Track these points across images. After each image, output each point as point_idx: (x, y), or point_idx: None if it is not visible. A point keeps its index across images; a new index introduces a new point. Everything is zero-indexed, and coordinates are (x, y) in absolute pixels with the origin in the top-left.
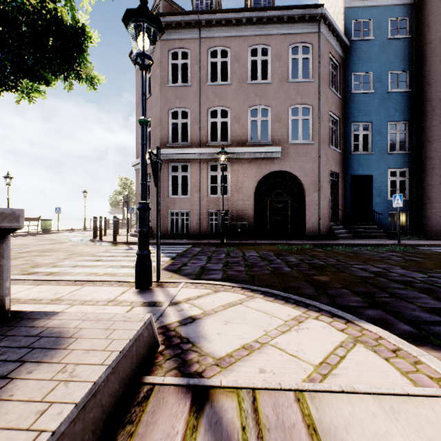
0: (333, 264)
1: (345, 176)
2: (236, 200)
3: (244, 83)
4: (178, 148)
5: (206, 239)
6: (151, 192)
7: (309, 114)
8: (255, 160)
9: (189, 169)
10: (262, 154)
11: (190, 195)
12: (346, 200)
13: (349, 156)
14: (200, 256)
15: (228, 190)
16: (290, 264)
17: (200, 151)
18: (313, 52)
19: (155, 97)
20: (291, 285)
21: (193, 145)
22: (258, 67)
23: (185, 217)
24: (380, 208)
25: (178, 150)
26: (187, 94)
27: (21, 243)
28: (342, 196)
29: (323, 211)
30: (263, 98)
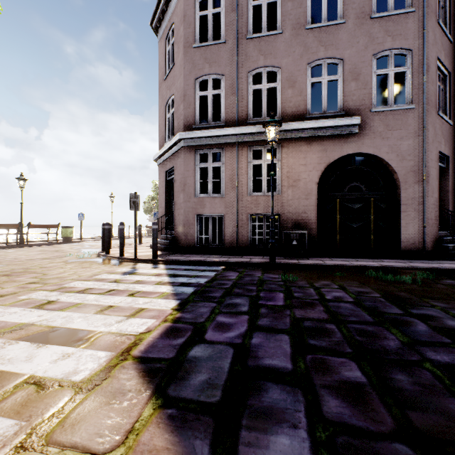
0: None
1: None
2: (290, 199)
3: (301, 29)
4: (207, 130)
5: (246, 255)
6: (175, 191)
7: (406, 64)
8: (318, 139)
9: (223, 158)
10: (329, 129)
11: (224, 193)
12: None
13: None
14: (235, 298)
15: (277, 185)
16: None
17: (238, 131)
18: None
19: (178, 65)
20: None
21: (228, 124)
22: (323, 3)
23: (217, 223)
24: None
25: (208, 132)
26: (220, 54)
27: (12, 257)
28: (452, 190)
29: (430, 214)
30: (331, 48)
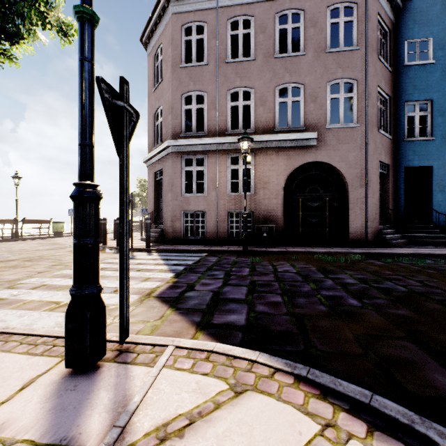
0: (424, 291)
1: (396, 168)
2: (261, 199)
3: (270, 57)
4: (192, 138)
5: (225, 245)
6: (163, 190)
7: (353, 91)
8: (284, 149)
9: (206, 163)
10: (293, 141)
11: (206, 193)
12: (397, 197)
13: (402, 143)
14: (215, 271)
15: (251, 186)
16: (352, 290)
17: (218, 141)
18: (358, 12)
19: (167, 81)
20: (389, 353)
21: (210, 134)
22: (288, 37)
23: (200, 219)
24: (442, 207)
25: (193, 140)
26: (203, 74)
27: (18, 248)
28: (392, 192)
29: (371, 211)
30: (294, 74)
